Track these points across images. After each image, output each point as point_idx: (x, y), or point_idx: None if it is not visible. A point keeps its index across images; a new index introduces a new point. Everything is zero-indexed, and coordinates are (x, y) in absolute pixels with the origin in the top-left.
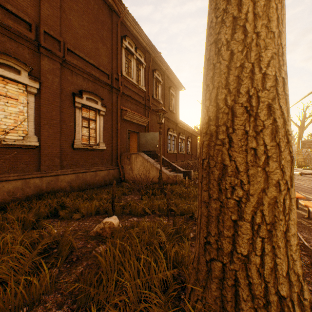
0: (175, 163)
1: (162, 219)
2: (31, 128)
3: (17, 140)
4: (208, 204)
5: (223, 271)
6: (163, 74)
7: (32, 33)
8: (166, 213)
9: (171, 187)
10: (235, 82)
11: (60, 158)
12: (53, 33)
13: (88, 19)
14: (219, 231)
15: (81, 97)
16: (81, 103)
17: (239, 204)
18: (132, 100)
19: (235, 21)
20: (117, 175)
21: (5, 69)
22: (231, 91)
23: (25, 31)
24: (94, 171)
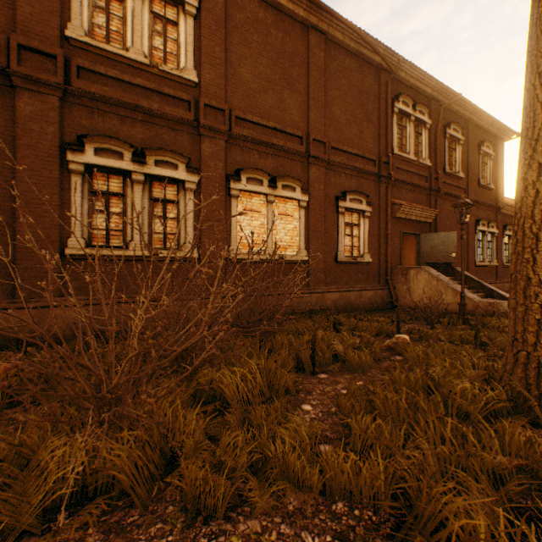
0: (492, 284)
1: (466, 346)
2: (302, 243)
3: (293, 256)
4: (515, 309)
5: (527, 358)
6: (465, 124)
7: (303, 146)
8: (473, 346)
9: (482, 319)
10: (539, 214)
11: (324, 273)
12: (319, 137)
13: (351, 100)
14: (523, 328)
15: (344, 200)
16: (344, 207)
17: (541, 306)
18: (408, 186)
19: (540, 167)
20: (386, 298)
21: (285, 190)
22: (535, 221)
23: (298, 147)
24: (358, 291)
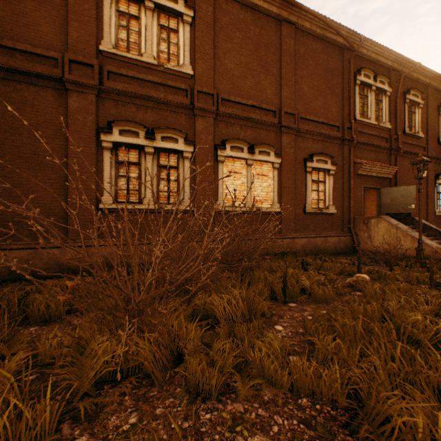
0: None
1: (422, 285)
2: (275, 198)
3: (268, 208)
4: None
5: None
6: (424, 89)
7: (276, 119)
8: (429, 286)
9: (439, 263)
10: None
11: (294, 222)
12: (290, 110)
13: (317, 77)
14: None
15: (311, 161)
16: (311, 167)
17: None
18: (369, 147)
19: None
20: (349, 243)
21: (261, 155)
22: None
23: (272, 120)
24: (323, 237)
